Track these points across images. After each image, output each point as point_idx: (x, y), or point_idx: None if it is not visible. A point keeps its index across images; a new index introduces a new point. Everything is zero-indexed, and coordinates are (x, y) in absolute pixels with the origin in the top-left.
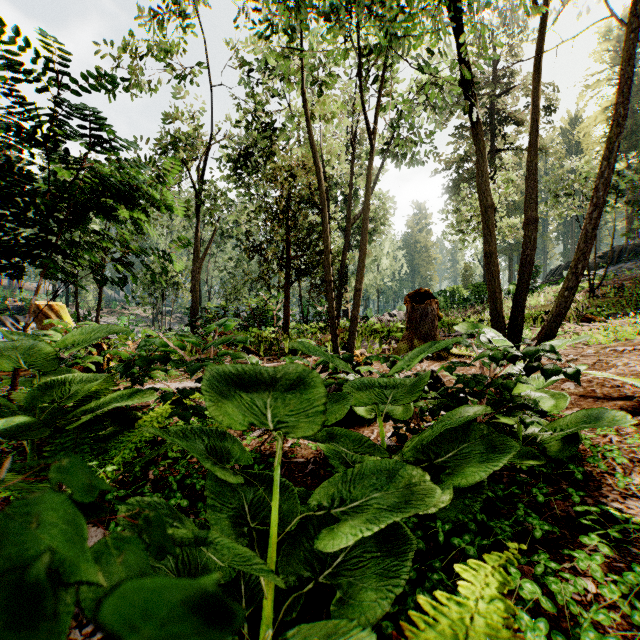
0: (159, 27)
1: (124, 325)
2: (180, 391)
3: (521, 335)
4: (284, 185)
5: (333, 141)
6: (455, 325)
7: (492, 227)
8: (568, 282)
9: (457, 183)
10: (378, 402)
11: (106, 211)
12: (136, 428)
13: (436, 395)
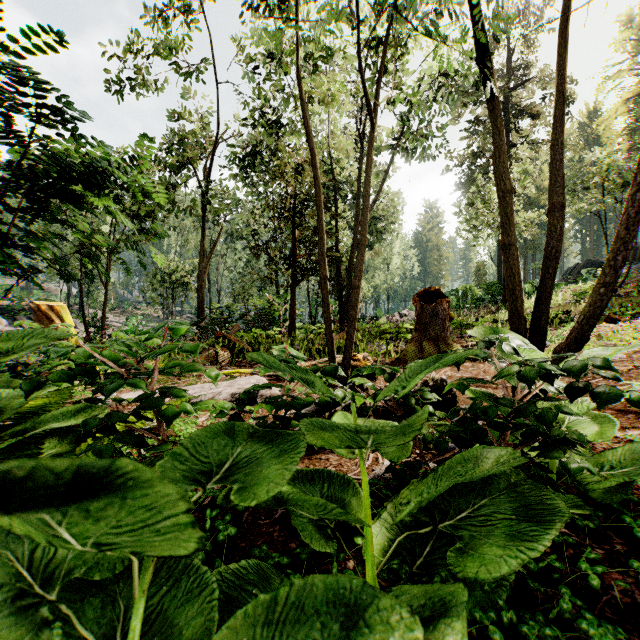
0: (164, 24)
1: (133, 325)
2: (109, 415)
3: (545, 339)
4: (290, 182)
5: (341, 137)
6: (468, 325)
7: (511, 215)
8: (604, 277)
9: (470, 179)
10: (353, 447)
11: (73, 200)
12: (75, 454)
13: (444, 416)
